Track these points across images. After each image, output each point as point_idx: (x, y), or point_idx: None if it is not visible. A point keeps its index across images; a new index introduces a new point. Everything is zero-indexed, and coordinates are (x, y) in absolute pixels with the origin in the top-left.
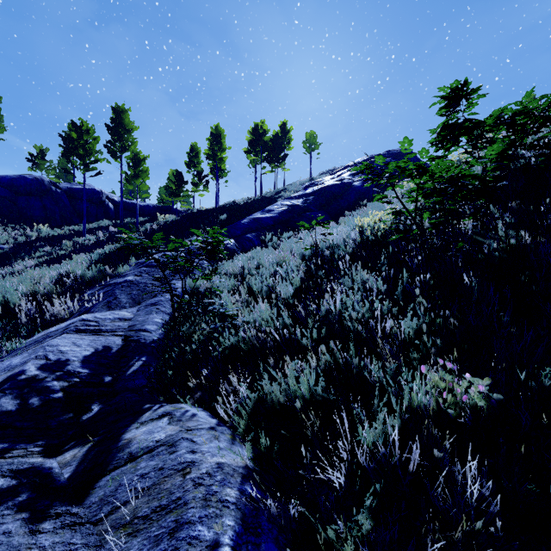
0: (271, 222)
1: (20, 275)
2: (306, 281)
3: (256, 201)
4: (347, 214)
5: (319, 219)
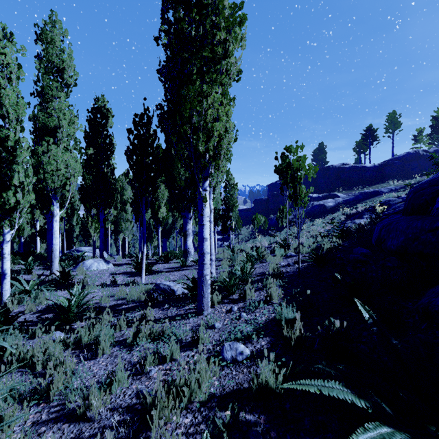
0: None
1: None
2: None
3: None
4: None
5: None
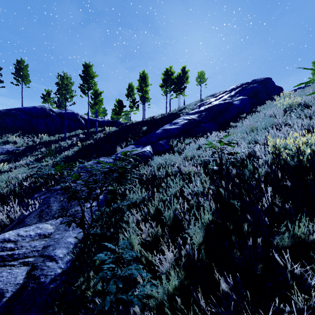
0: (176, 131)
1: (11, 172)
2: (217, 212)
3: (166, 116)
4: (232, 125)
5: (210, 129)
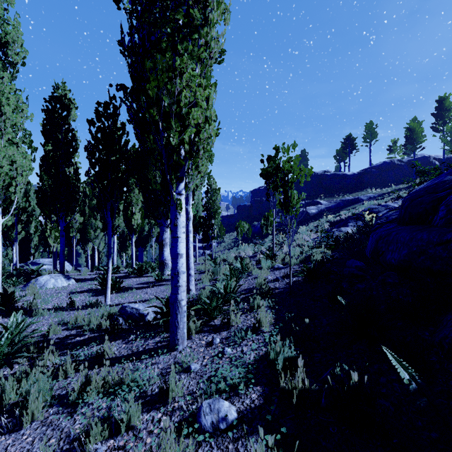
0: None
1: None
2: None
3: None
4: None
5: None
